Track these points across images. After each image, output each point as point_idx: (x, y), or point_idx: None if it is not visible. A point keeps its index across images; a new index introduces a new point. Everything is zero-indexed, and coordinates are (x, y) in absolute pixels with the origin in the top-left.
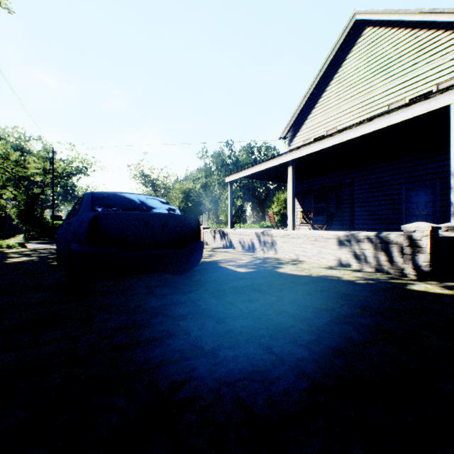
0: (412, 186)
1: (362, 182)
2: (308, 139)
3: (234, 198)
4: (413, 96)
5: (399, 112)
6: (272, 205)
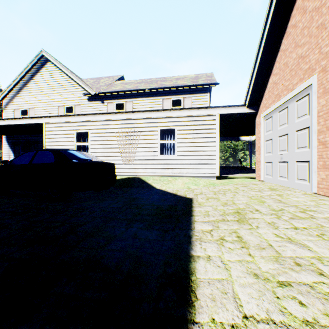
0: None
1: None
2: (18, 109)
3: None
4: (67, 106)
5: (30, 119)
6: None
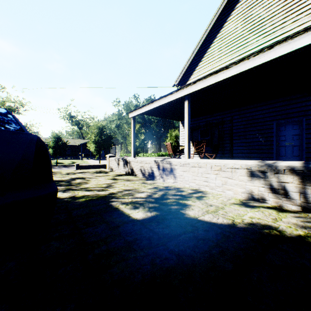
0: (282, 122)
1: (239, 119)
2: None
3: (138, 134)
4: None
5: (305, 35)
6: (167, 139)
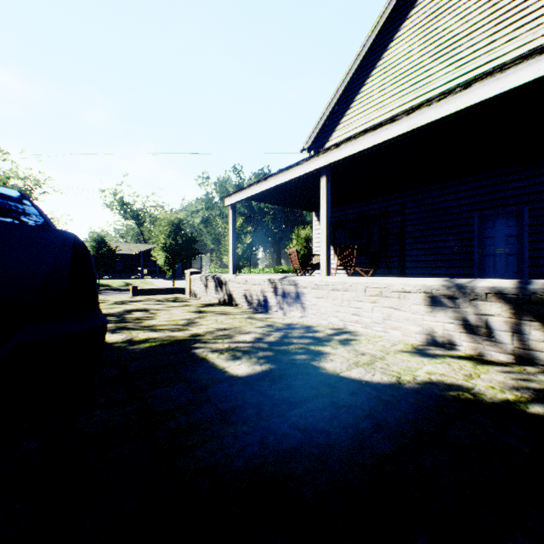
0: (488, 213)
1: (416, 209)
2: None
3: (241, 234)
4: None
5: (524, 66)
6: (291, 244)
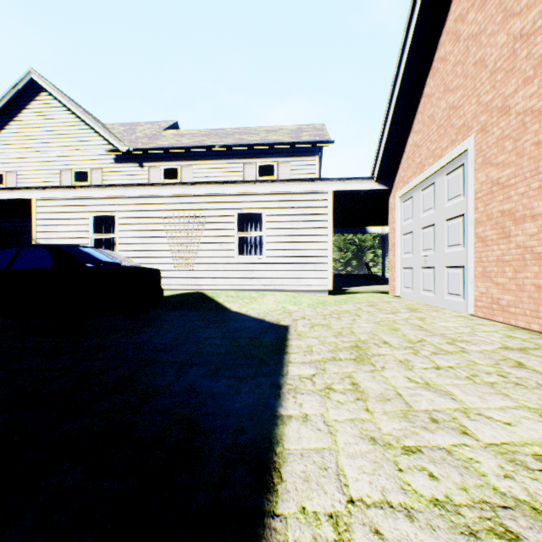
0: None
1: None
2: None
3: None
4: (78, 170)
5: (8, 192)
6: None
